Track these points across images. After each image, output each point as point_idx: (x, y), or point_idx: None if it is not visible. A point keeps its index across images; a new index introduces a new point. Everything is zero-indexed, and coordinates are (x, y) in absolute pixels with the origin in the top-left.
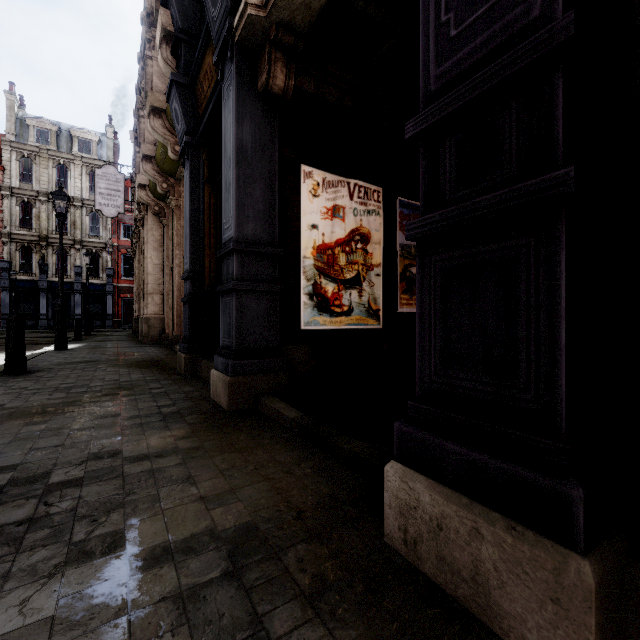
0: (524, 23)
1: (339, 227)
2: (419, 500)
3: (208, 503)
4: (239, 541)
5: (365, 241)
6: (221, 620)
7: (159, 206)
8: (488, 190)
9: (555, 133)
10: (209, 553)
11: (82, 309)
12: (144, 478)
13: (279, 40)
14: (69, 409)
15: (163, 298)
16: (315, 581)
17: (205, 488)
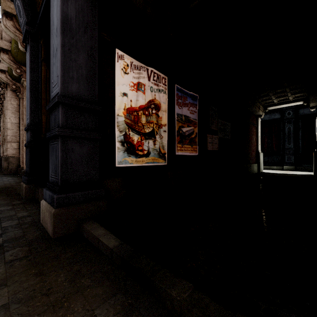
0: None
1: (141, 97)
2: None
3: None
4: None
5: (157, 109)
6: None
7: (16, 85)
8: None
9: None
10: None
11: None
12: None
13: None
14: None
15: (19, 145)
16: None
17: None
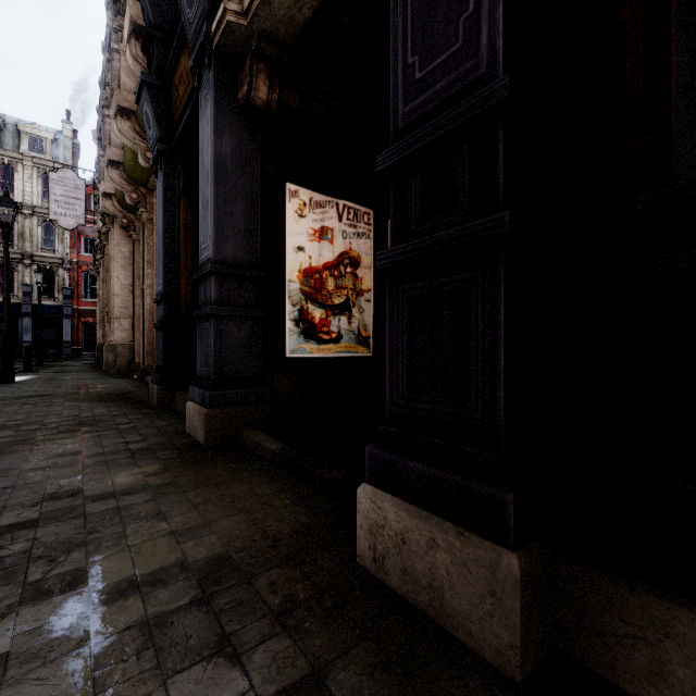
0: (474, 77)
1: (327, 250)
2: (386, 518)
3: (179, 537)
4: (210, 570)
5: (355, 265)
6: (188, 641)
7: (128, 218)
8: (446, 226)
9: (497, 179)
10: (178, 583)
11: (33, 335)
12: (109, 516)
13: (261, 51)
14: (19, 448)
15: (133, 323)
16: (285, 601)
17: (176, 523)
